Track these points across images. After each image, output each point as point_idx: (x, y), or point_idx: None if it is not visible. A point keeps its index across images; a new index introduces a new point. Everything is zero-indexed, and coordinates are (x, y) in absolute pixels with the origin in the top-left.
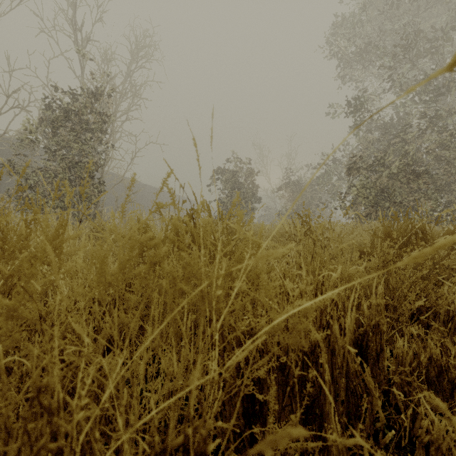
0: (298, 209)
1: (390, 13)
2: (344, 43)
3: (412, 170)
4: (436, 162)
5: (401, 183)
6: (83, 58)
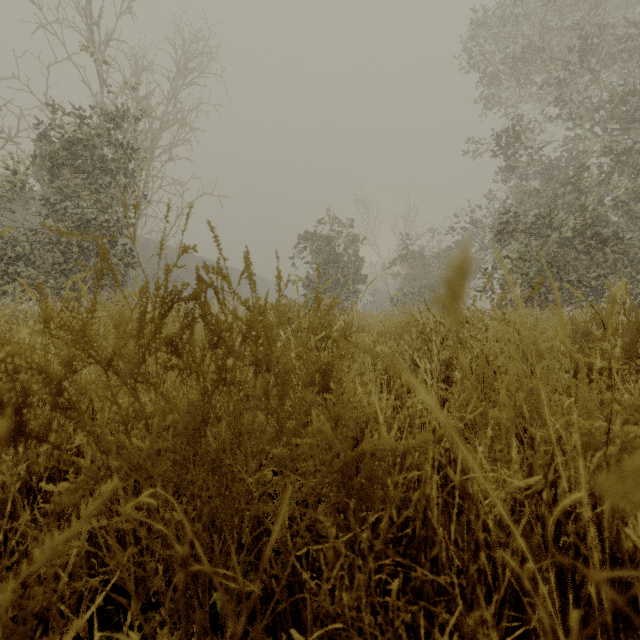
0: (420, 292)
1: (556, 5)
2: (490, 47)
3: (596, 233)
4: (628, 221)
5: (577, 252)
6: (101, 66)
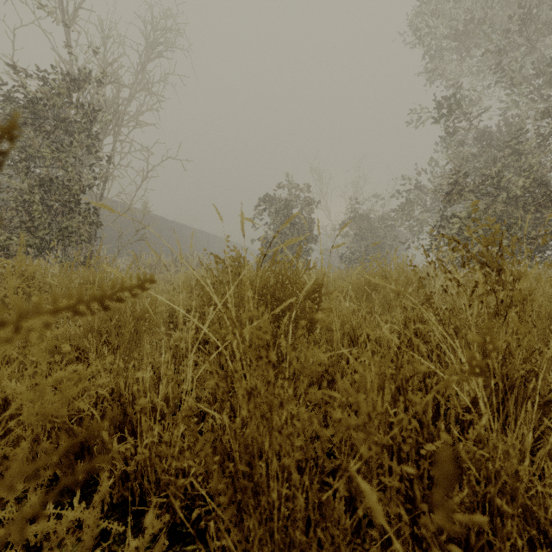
0: (367, 251)
1: None
2: (435, 21)
3: (543, 192)
4: None
5: (523, 211)
6: (68, 34)
